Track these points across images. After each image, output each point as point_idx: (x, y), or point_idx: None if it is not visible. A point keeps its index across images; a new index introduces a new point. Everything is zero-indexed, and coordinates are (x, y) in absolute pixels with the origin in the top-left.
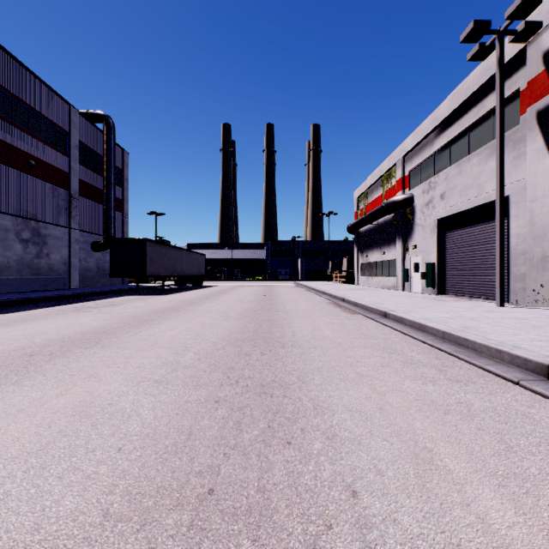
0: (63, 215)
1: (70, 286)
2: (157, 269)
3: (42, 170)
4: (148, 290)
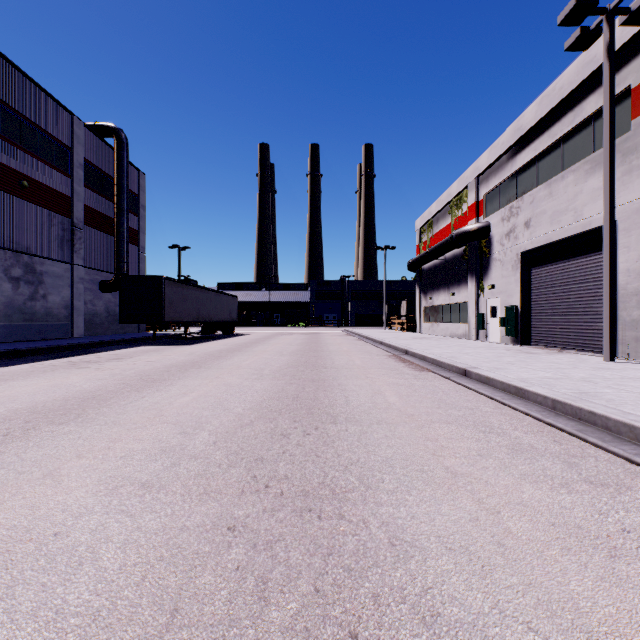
0: (64, 248)
1: (73, 335)
2: (178, 314)
3: (37, 193)
4: (168, 339)
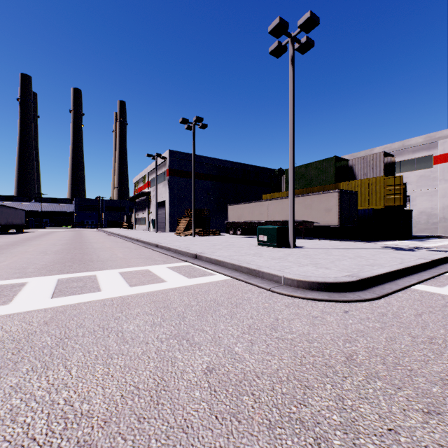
0: None
1: None
2: None
3: None
4: None
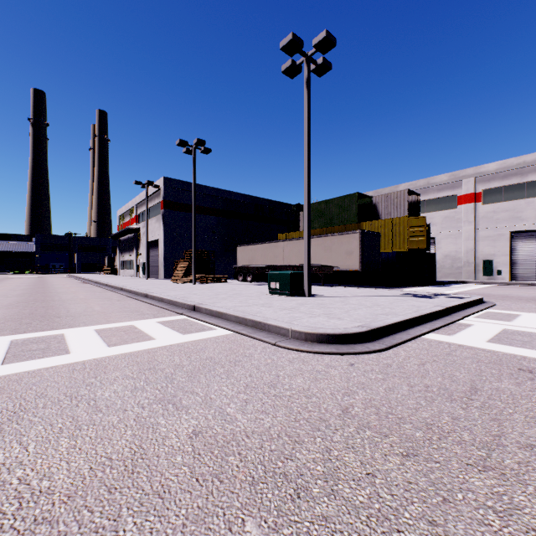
0: None
1: None
2: None
3: None
4: None
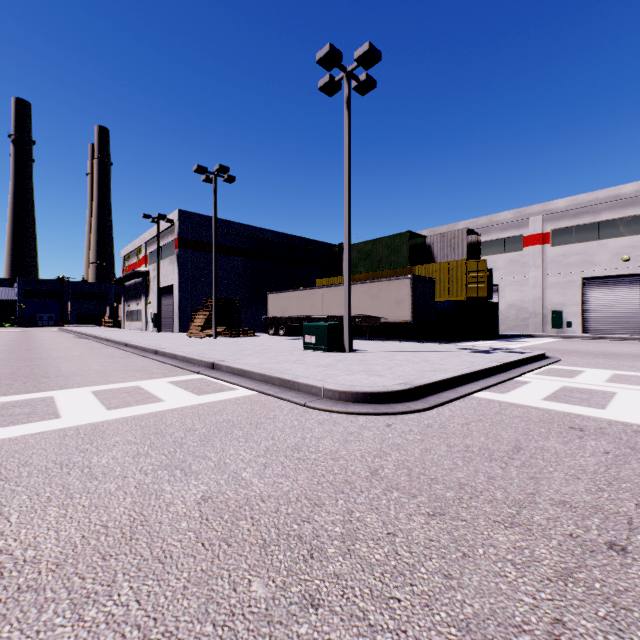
0: None
1: None
2: None
3: None
4: None
